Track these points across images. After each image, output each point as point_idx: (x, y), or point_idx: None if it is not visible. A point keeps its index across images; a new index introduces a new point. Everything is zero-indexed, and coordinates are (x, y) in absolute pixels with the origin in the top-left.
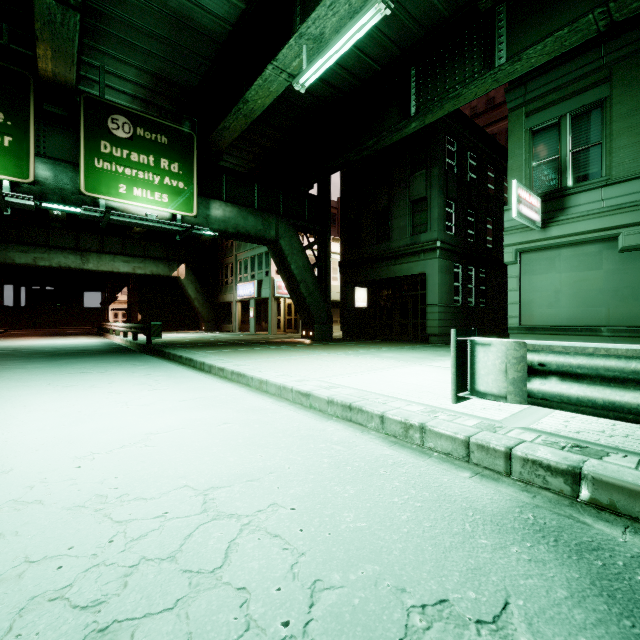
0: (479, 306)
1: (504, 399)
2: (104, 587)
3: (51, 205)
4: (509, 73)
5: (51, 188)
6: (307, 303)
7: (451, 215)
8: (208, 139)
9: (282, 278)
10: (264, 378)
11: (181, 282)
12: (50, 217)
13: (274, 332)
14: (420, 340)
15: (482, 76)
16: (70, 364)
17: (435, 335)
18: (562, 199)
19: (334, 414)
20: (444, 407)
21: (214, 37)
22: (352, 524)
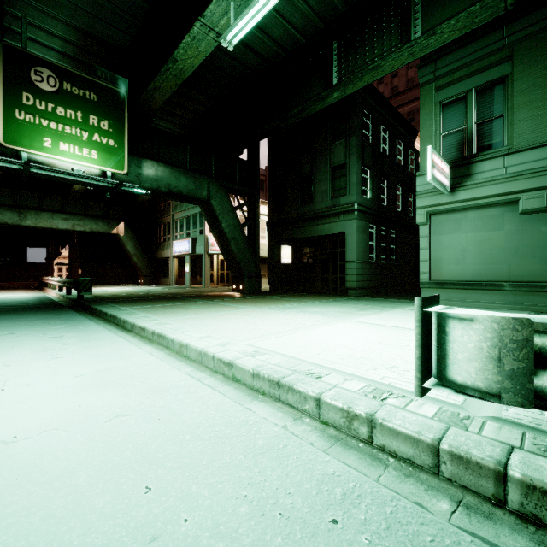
0: (390, 262)
1: (497, 398)
2: None
3: None
4: (424, 47)
5: None
6: (237, 259)
7: (367, 181)
8: (139, 99)
9: (214, 236)
10: (184, 341)
11: (120, 239)
12: None
13: (207, 285)
14: (340, 293)
15: (400, 48)
16: None
17: (353, 289)
18: (469, 166)
19: (260, 390)
20: (388, 382)
21: None
22: None
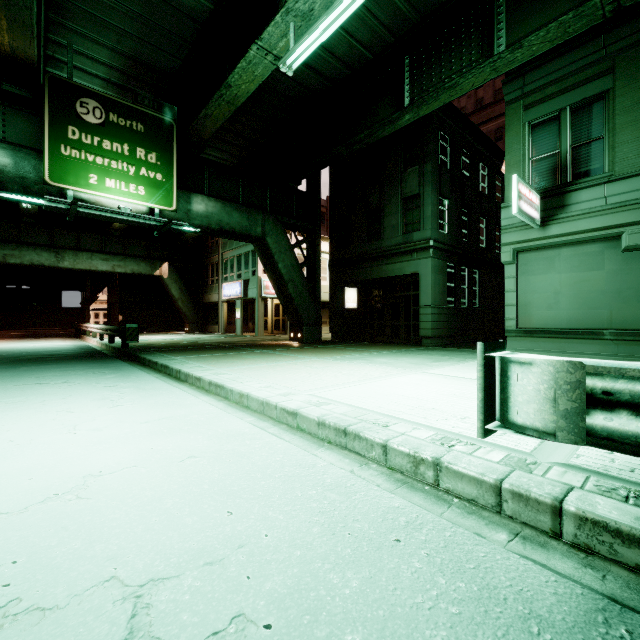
0: (472, 307)
1: (552, 437)
2: None
3: (11, 195)
4: (509, 62)
5: (11, 176)
6: (295, 304)
7: (444, 213)
8: (189, 128)
9: (269, 277)
10: (245, 391)
11: (164, 281)
12: (21, 211)
13: (261, 333)
14: (412, 342)
15: (481, 64)
16: (28, 372)
17: (428, 337)
18: (562, 196)
19: (326, 439)
20: (457, 432)
21: (194, 16)
22: None
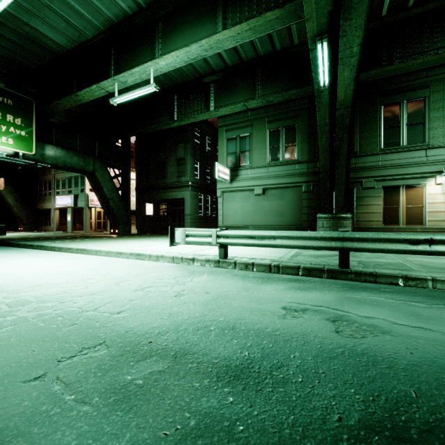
0: (212, 215)
1: (181, 243)
2: (83, 277)
3: None
4: (215, 114)
5: None
6: (114, 212)
7: (197, 168)
8: (45, 106)
9: (97, 196)
10: (98, 249)
11: None
12: None
13: (88, 231)
14: None
15: (204, 113)
16: None
17: None
18: (237, 171)
19: (133, 258)
20: (172, 252)
21: (54, 51)
22: (137, 269)
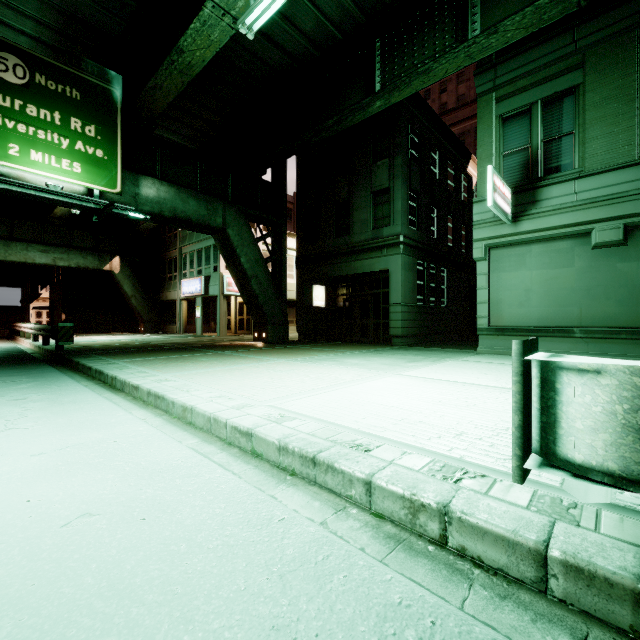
0: (440, 306)
1: (639, 487)
2: None
3: None
4: (483, 48)
5: None
6: (259, 301)
7: (414, 209)
8: (136, 100)
9: (231, 273)
10: (189, 404)
11: (115, 277)
12: None
13: (223, 333)
14: (382, 342)
15: (455, 48)
16: None
17: (398, 336)
18: (534, 191)
19: (288, 468)
20: (459, 456)
21: None
22: None
